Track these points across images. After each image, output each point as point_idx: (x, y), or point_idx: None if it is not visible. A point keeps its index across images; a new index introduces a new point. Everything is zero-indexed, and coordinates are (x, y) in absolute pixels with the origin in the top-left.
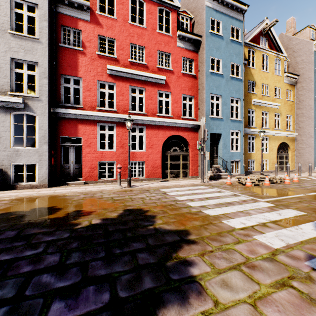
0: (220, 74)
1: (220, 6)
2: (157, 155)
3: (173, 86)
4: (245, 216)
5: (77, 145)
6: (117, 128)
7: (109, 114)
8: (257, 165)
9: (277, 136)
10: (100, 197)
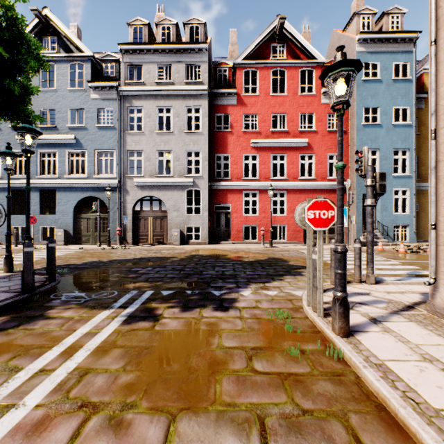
0: (377, 125)
1: (377, 45)
2: None
3: (316, 147)
4: None
5: (227, 211)
6: (259, 194)
7: (253, 183)
8: None
9: None
10: (249, 251)
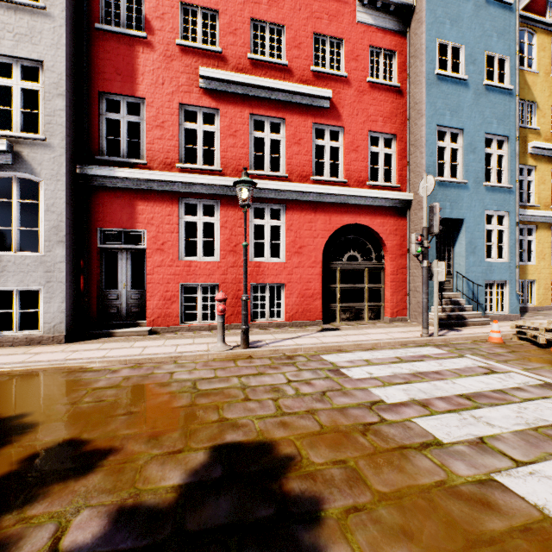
0: (460, 80)
1: None
2: (313, 269)
3: (347, 113)
4: None
5: (136, 248)
6: (222, 209)
7: (205, 178)
8: (541, 292)
9: None
10: (165, 379)
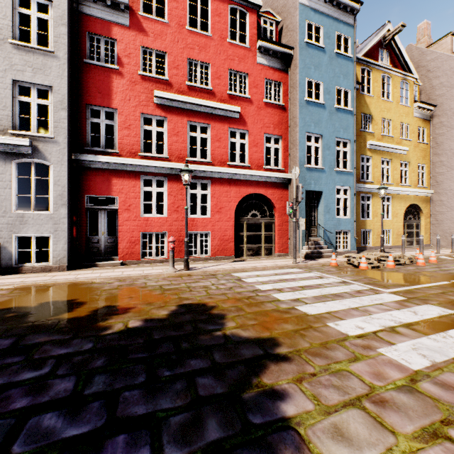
0: (320, 104)
1: (320, 3)
2: (228, 223)
3: (251, 122)
4: (362, 315)
5: (111, 208)
6: (169, 183)
7: (158, 163)
8: (375, 237)
9: (403, 195)
10: (143, 285)
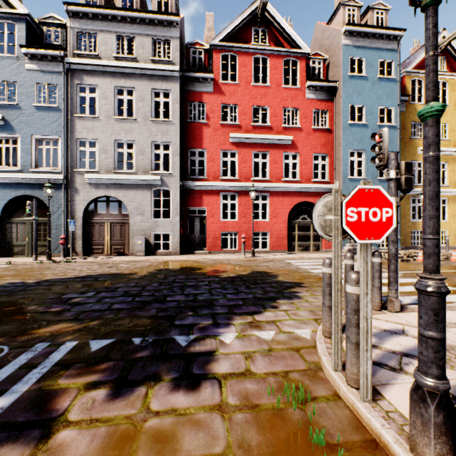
0: (363, 124)
1: (363, 39)
2: (283, 225)
3: (301, 146)
4: None
5: (202, 215)
6: (239, 197)
7: (232, 184)
8: None
9: None
10: (228, 263)
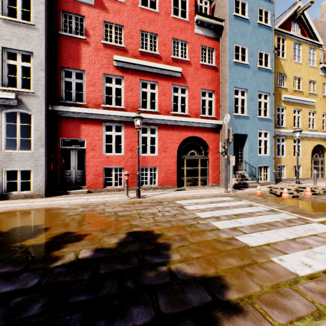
0: (246, 65)
1: None
2: (172, 159)
3: (190, 80)
4: (302, 248)
5: (80, 148)
6: (125, 128)
7: (116, 113)
8: (288, 171)
9: (311, 137)
10: (101, 211)
